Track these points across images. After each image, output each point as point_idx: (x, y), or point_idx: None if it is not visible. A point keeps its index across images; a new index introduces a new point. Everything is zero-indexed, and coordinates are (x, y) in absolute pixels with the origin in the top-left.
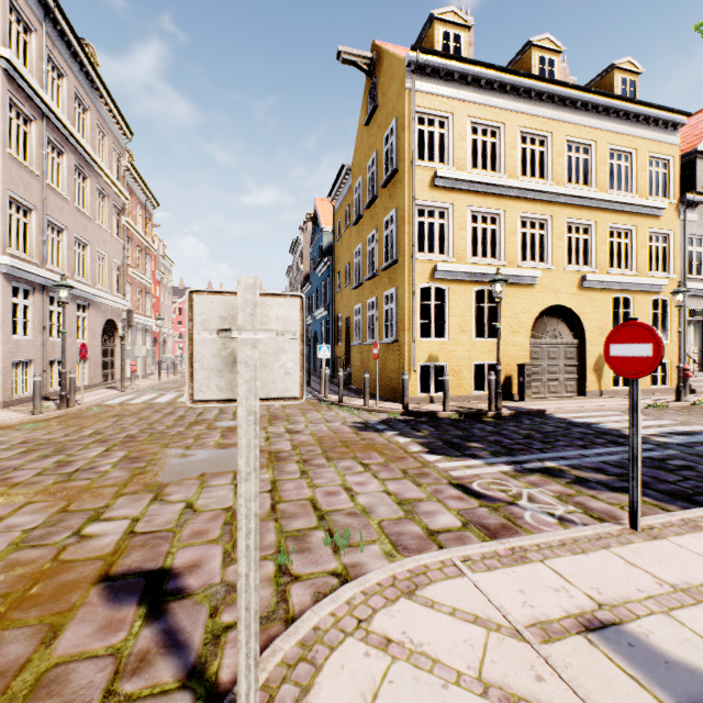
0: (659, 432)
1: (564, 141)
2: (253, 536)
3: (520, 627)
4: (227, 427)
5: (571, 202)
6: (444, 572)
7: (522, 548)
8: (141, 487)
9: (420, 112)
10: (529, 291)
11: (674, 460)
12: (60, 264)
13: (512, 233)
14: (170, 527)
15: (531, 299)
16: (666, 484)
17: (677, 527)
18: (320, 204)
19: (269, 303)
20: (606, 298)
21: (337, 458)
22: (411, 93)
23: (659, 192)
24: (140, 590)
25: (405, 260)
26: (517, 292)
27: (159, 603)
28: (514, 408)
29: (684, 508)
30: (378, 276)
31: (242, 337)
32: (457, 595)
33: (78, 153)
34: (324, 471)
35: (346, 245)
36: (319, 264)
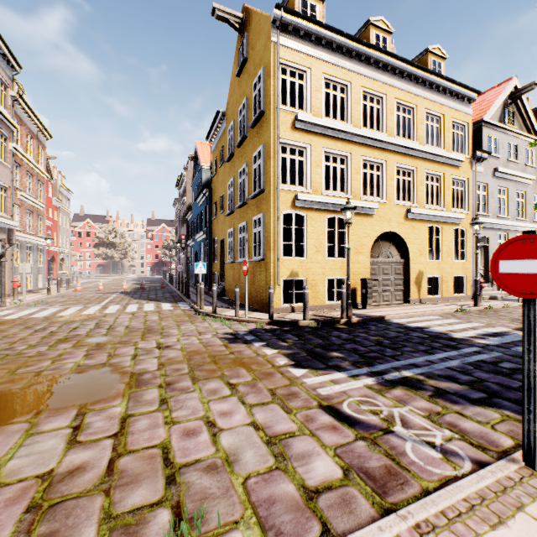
0: (476, 334)
1: (394, 102)
2: None
3: None
4: (96, 344)
5: (400, 151)
6: None
7: (429, 524)
8: None
9: (283, 64)
10: (369, 220)
11: (504, 363)
12: None
13: (356, 172)
14: None
15: (370, 226)
16: (514, 392)
17: None
18: (200, 146)
19: None
20: (424, 227)
21: (204, 378)
22: (276, 46)
23: (458, 149)
24: None
25: (271, 190)
26: (360, 220)
27: None
28: (360, 315)
29: None
30: (248, 204)
31: None
32: None
33: None
34: (187, 398)
35: (221, 179)
36: (198, 195)
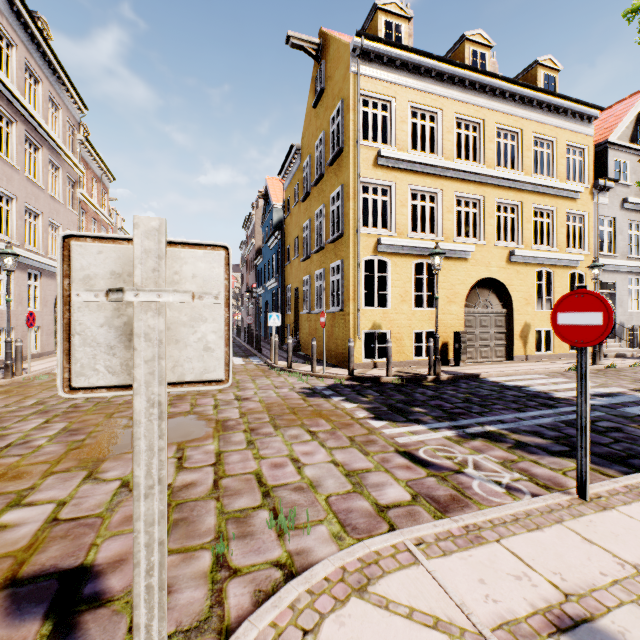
0: None
1: (494, 128)
2: (156, 572)
3: (486, 632)
4: (176, 395)
5: (501, 184)
6: (397, 560)
7: (476, 526)
8: (75, 463)
9: (364, 95)
10: (464, 264)
11: (602, 422)
12: (10, 232)
13: (448, 211)
14: (100, 512)
15: (465, 272)
16: (600, 447)
17: (623, 495)
18: (271, 183)
19: (182, 256)
20: (531, 271)
21: (285, 426)
22: (356, 77)
23: (576, 177)
24: (49, 597)
25: (351, 234)
26: (453, 265)
27: (70, 615)
28: (451, 372)
29: (622, 472)
30: (325, 249)
31: (139, 300)
32: (413, 590)
33: (29, 123)
34: (271, 441)
35: (295, 220)
36: (269, 238)
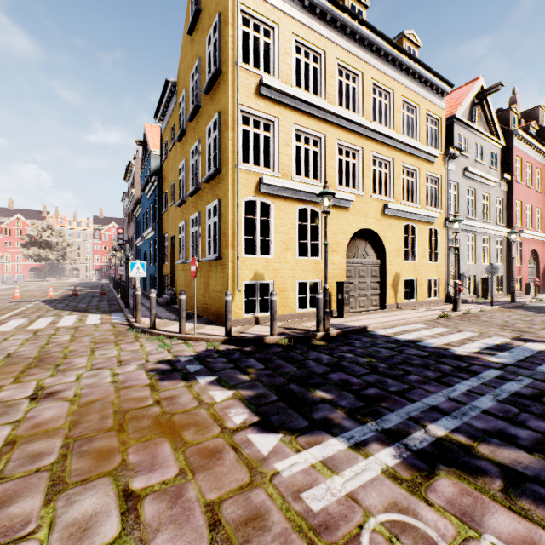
0: (479, 348)
1: (371, 82)
2: None
3: None
4: None
5: (377, 138)
6: None
7: None
8: None
9: (245, 12)
10: (345, 214)
11: None
12: None
13: (331, 157)
14: None
15: (346, 221)
16: None
17: None
18: (149, 129)
19: None
20: (400, 225)
21: (78, 481)
22: None
23: (432, 144)
24: None
25: (229, 169)
26: (336, 214)
27: None
28: (338, 325)
29: None
30: (201, 190)
31: None
32: None
33: None
34: None
35: (172, 164)
36: (146, 184)
